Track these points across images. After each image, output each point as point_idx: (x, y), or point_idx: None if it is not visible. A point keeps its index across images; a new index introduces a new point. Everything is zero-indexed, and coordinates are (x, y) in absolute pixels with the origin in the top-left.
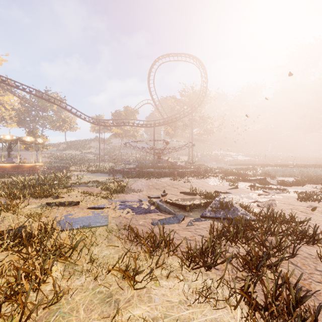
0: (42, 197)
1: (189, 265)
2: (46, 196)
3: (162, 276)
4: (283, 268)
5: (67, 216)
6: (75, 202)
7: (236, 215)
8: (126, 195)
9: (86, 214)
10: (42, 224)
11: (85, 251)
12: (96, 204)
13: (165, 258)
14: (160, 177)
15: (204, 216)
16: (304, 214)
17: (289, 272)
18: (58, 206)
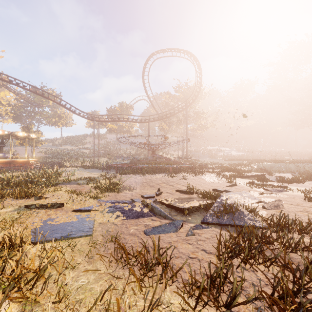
0: (23, 197)
1: (195, 307)
2: (28, 196)
3: None
4: None
5: (47, 222)
6: (58, 203)
7: (242, 220)
8: (117, 194)
9: (69, 218)
10: (6, 238)
11: (56, 277)
12: (83, 205)
13: (161, 291)
14: (155, 173)
15: (205, 221)
16: None
17: None
18: (38, 209)
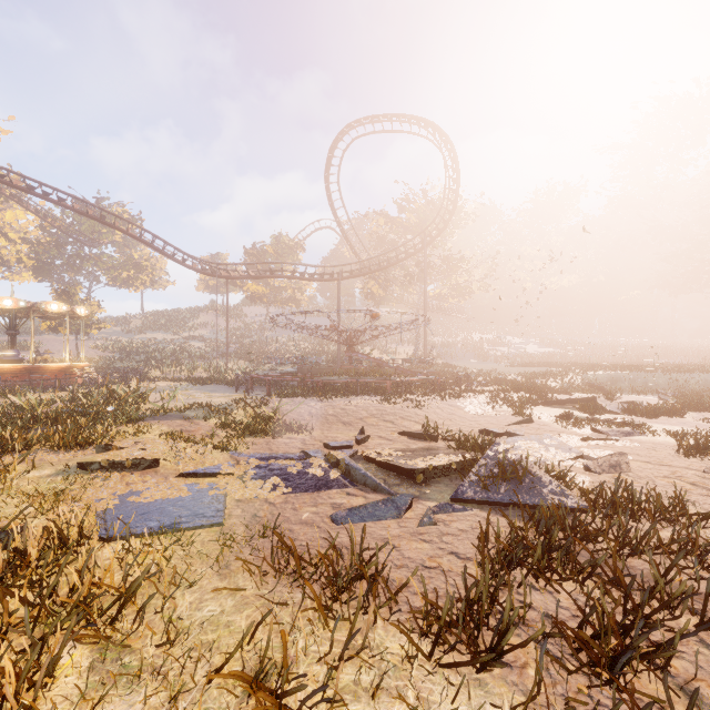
0: (72, 447)
1: (432, 653)
2: (81, 445)
3: (359, 689)
4: (684, 662)
5: (126, 498)
6: (148, 460)
7: (538, 495)
8: (272, 440)
9: (173, 491)
10: (53, 528)
11: (158, 603)
12: (200, 464)
13: (365, 628)
14: (353, 396)
15: (459, 497)
16: (702, 492)
17: (703, 676)
18: (106, 471)
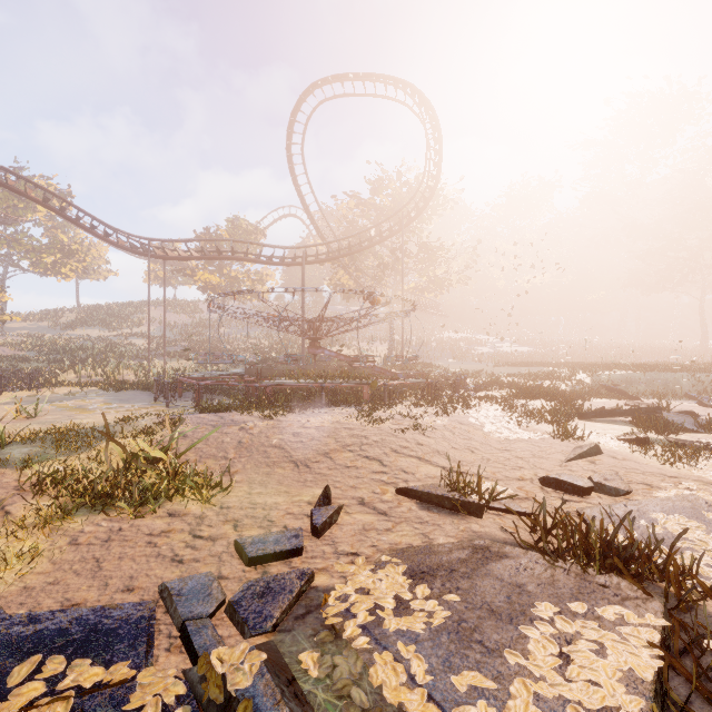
0: None
1: None
2: None
3: None
4: None
5: None
6: None
7: None
8: (128, 523)
9: None
10: None
11: None
12: None
13: None
14: (316, 408)
15: None
16: None
17: None
18: None
